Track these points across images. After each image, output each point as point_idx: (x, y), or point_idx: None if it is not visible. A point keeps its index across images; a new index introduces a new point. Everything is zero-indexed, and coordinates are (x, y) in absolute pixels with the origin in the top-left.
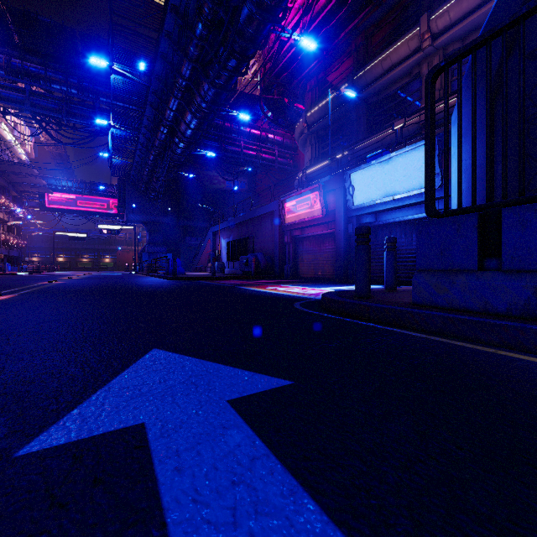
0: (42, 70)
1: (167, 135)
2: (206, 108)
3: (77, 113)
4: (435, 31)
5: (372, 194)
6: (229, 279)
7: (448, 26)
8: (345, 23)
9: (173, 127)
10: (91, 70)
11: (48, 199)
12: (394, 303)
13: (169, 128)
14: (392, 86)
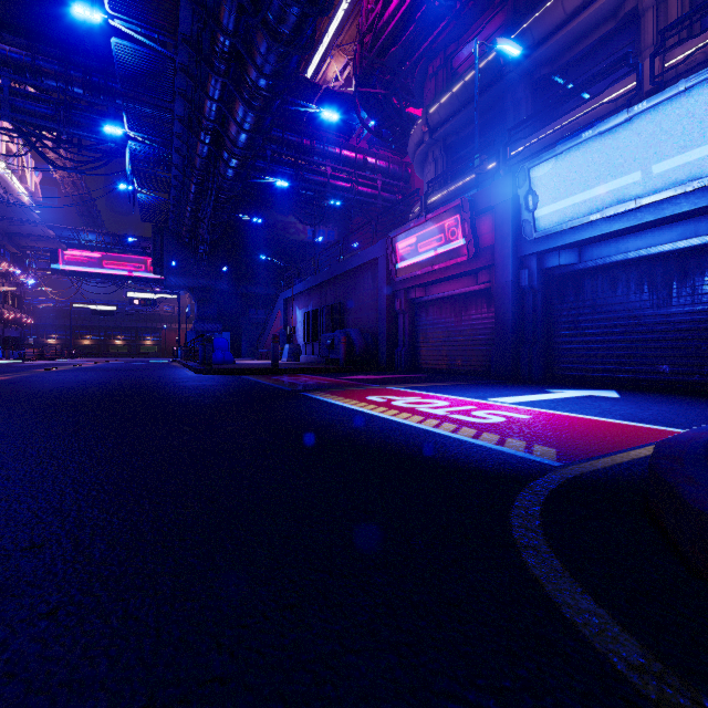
0: (28, 57)
1: (210, 147)
2: (265, 89)
3: (82, 122)
4: None
5: (581, 202)
6: (301, 373)
7: None
8: None
9: (218, 132)
10: (103, 58)
11: (63, 258)
12: None
13: (211, 135)
14: (579, 42)
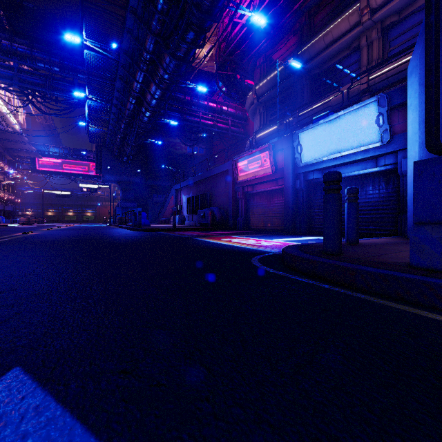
0: (28, 51)
1: (135, 105)
2: (168, 79)
3: (59, 88)
4: (373, 6)
5: (320, 151)
6: (188, 231)
7: (386, 1)
8: (290, 5)
9: (140, 97)
10: (71, 51)
11: (38, 163)
12: (384, 264)
13: (136, 99)
14: (332, 58)
